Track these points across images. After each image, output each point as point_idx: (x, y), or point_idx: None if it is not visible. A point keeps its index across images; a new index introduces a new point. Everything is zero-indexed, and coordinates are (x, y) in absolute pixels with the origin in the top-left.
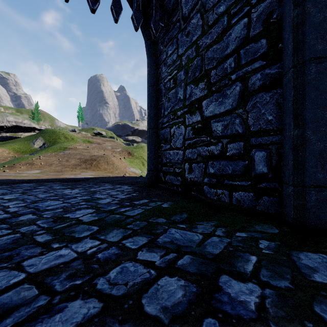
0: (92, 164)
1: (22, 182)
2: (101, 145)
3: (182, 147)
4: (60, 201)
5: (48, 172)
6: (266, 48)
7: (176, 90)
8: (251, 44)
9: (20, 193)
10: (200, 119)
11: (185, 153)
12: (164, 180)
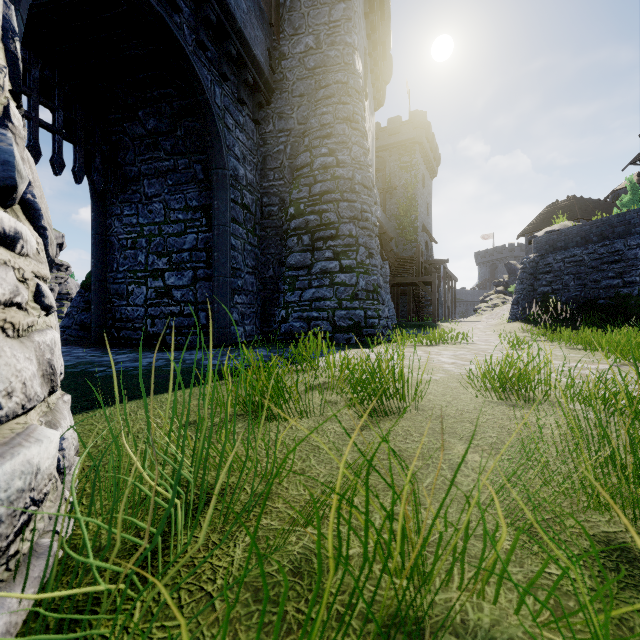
0: None
1: None
2: None
3: (143, 305)
4: None
5: None
6: (206, 259)
7: (136, 252)
8: (199, 252)
9: None
10: (163, 285)
11: (147, 310)
12: (118, 335)
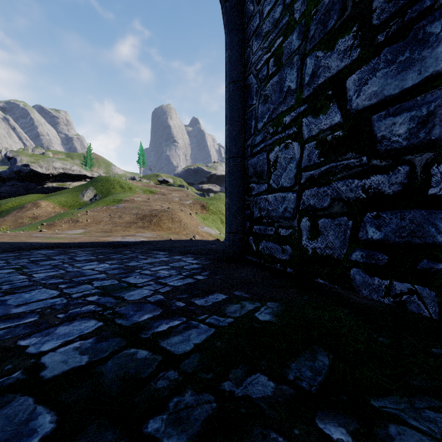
0: (151, 222)
1: (44, 247)
2: (166, 196)
3: (293, 185)
4: (56, 291)
5: (93, 233)
6: None
7: (281, 75)
8: None
9: (14, 269)
10: (340, 119)
11: (300, 196)
12: (256, 249)
